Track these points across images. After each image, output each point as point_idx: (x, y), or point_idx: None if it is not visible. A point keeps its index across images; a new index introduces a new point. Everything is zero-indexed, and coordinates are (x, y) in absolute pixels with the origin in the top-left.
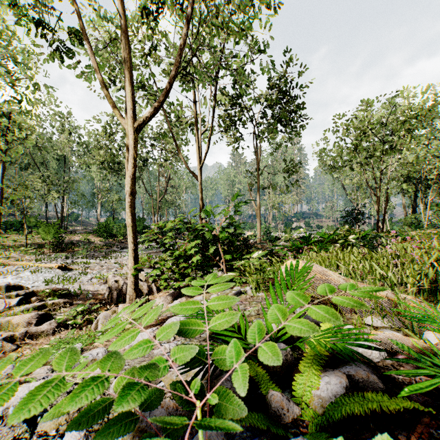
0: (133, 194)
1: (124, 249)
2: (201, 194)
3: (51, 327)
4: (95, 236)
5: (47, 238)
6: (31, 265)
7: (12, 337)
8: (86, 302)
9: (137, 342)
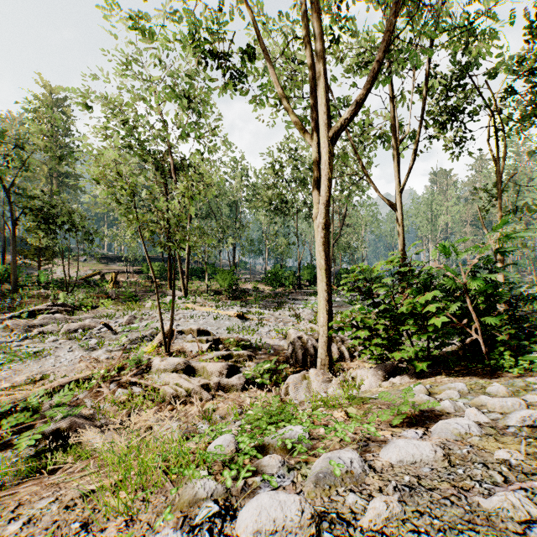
0: (327, 226)
1: (296, 300)
2: (402, 228)
3: (240, 382)
4: (264, 284)
5: (223, 284)
6: (213, 311)
7: (207, 385)
8: (269, 358)
9: (411, 457)
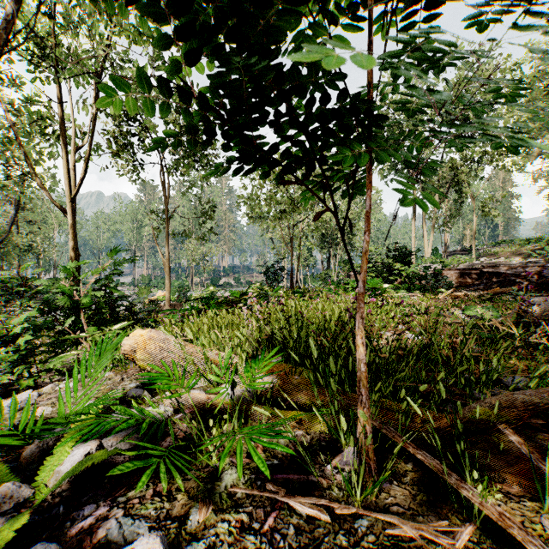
0: None
1: None
2: (74, 239)
3: None
4: None
5: None
6: None
7: None
8: None
9: None
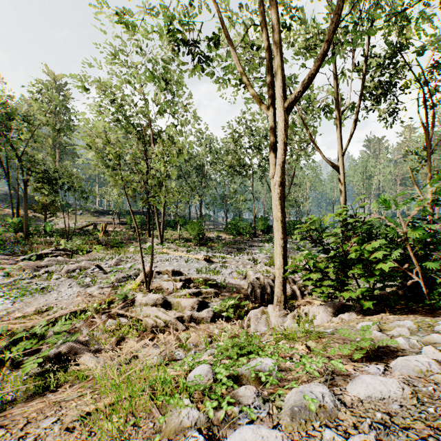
0: (283, 184)
1: (252, 246)
2: (344, 186)
3: (209, 315)
4: (225, 233)
5: (192, 233)
6: (184, 255)
7: (181, 317)
8: (232, 295)
9: (379, 393)
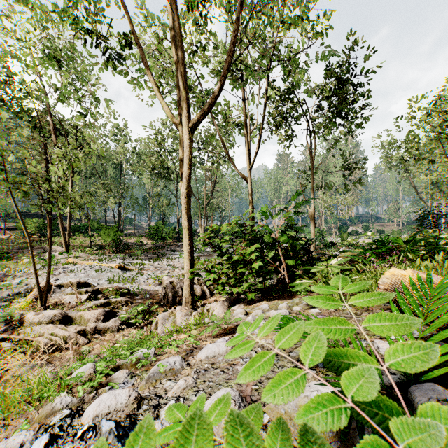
0: (189, 195)
1: (174, 251)
2: (251, 196)
3: (116, 324)
4: (147, 238)
5: (107, 240)
6: (95, 265)
7: (83, 331)
8: (145, 302)
9: (213, 353)
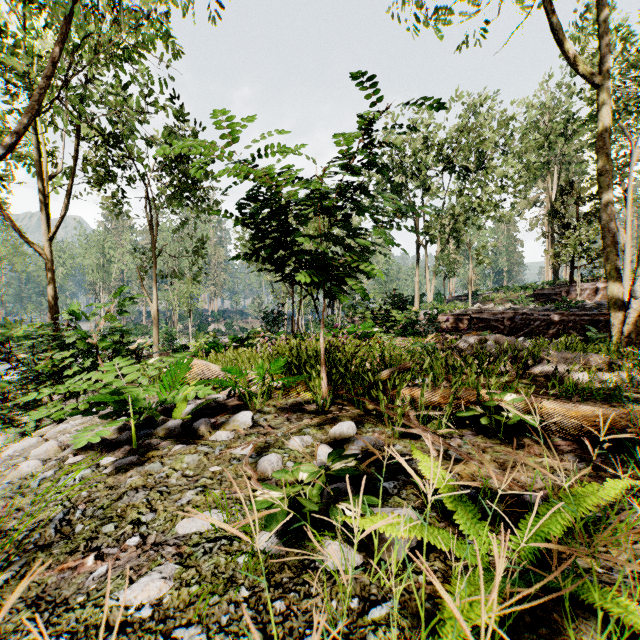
0: None
1: None
2: (54, 281)
3: None
4: None
5: None
6: None
7: None
8: None
9: (24, 446)
